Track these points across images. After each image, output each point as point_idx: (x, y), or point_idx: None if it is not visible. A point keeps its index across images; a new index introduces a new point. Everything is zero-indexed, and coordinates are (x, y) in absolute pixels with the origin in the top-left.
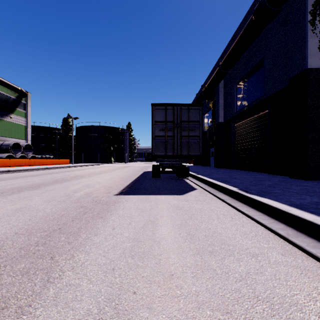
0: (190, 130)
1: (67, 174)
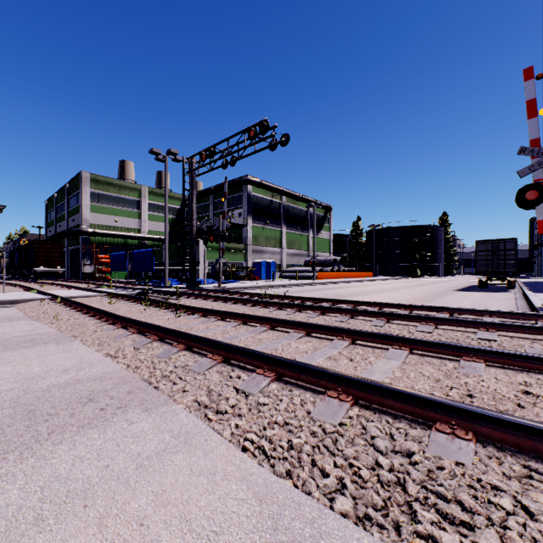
0: (505, 255)
1: (398, 284)
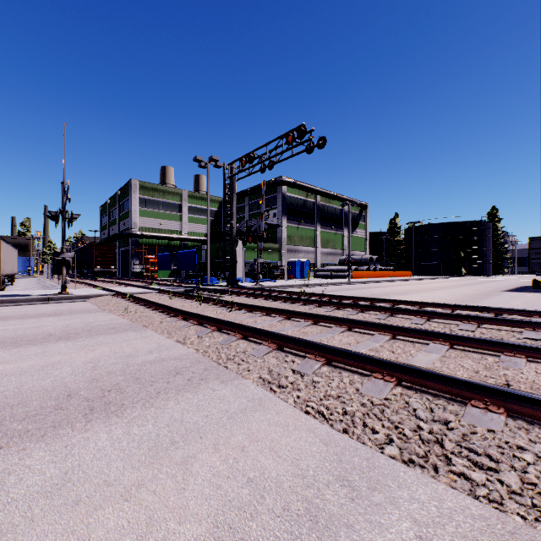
0: None
1: (440, 284)
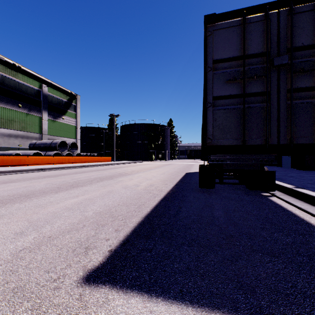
0: None
1: (90, 175)
